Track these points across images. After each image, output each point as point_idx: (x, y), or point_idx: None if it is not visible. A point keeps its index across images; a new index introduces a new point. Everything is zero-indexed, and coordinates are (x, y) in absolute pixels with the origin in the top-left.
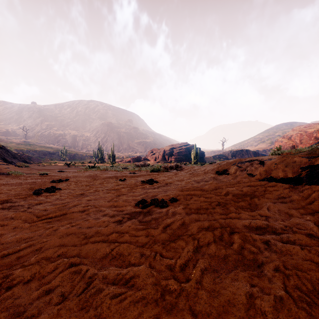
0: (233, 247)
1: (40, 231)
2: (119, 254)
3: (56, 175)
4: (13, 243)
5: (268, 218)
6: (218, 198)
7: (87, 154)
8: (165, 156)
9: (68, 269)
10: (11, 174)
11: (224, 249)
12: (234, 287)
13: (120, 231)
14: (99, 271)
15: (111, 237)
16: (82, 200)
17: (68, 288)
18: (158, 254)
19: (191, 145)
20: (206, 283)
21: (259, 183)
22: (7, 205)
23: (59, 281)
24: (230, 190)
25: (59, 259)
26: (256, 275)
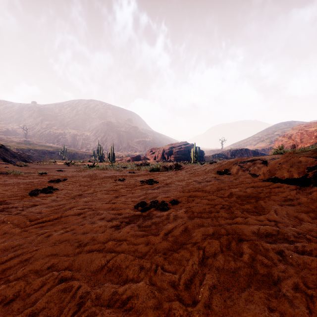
0: (243, 259)
1: (31, 237)
2: (115, 267)
3: (54, 174)
4: (1, 252)
5: (277, 223)
6: (221, 200)
7: (87, 153)
8: (165, 155)
9: (57, 285)
10: (9, 174)
11: (233, 262)
12: (250, 313)
13: (117, 238)
14: (92, 289)
15: (107, 245)
16: (79, 202)
17: (55, 311)
18: (160, 267)
19: (190, 144)
20: (216, 306)
21: (264, 183)
22: (1, 207)
23: (45, 302)
24: (233, 191)
25: (48, 273)
26: (274, 295)
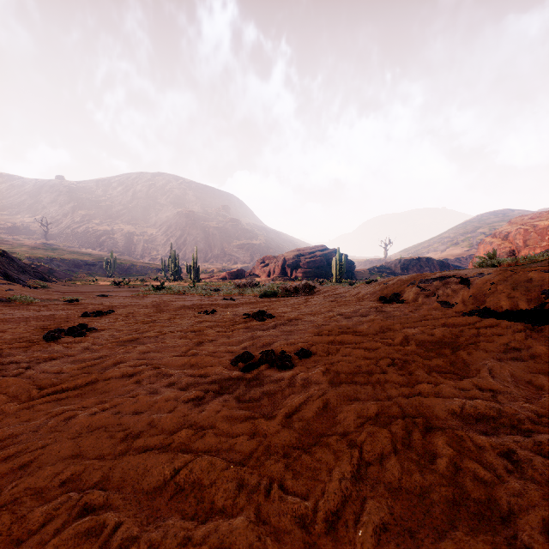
0: (437, 468)
1: (37, 421)
2: (191, 483)
3: (93, 302)
4: None
5: (496, 393)
6: (390, 349)
7: (151, 266)
8: (286, 268)
9: (74, 522)
10: (14, 301)
11: (419, 473)
12: None
13: (197, 423)
14: (142, 531)
15: (178, 438)
16: (131, 352)
17: None
18: (276, 485)
19: (330, 249)
20: None
21: (464, 319)
22: None
23: None
24: (410, 334)
25: (61, 494)
26: (505, 547)
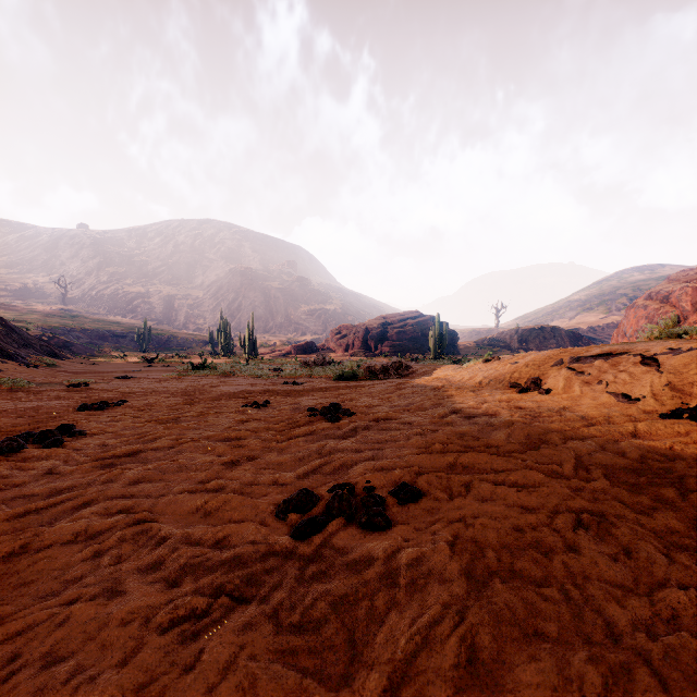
0: None
1: None
2: None
3: (106, 387)
4: None
5: None
6: (563, 488)
7: (196, 338)
8: (369, 341)
9: None
10: None
11: None
12: None
13: None
14: None
15: None
16: (114, 483)
17: None
18: None
19: (426, 316)
20: None
21: (669, 425)
22: None
23: None
24: (584, 452)
25: None
26: None
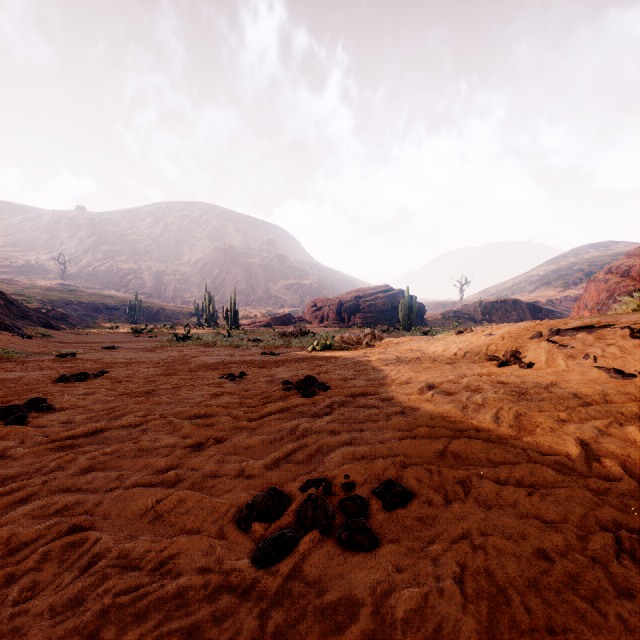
0: None
1: None
2: None
3: (92, 357)
4: None
5: None
6: (583, 490)
7: (183, 310)
8: (343, 313)
9: None
10: None
11: None
12: None
13: None
14: None
15: None
16: (63, 471)
17: None
18: None
19: (396, 290)
20: None
21: None
22: None
23: None
24: (589, 438)
25: None
26: None
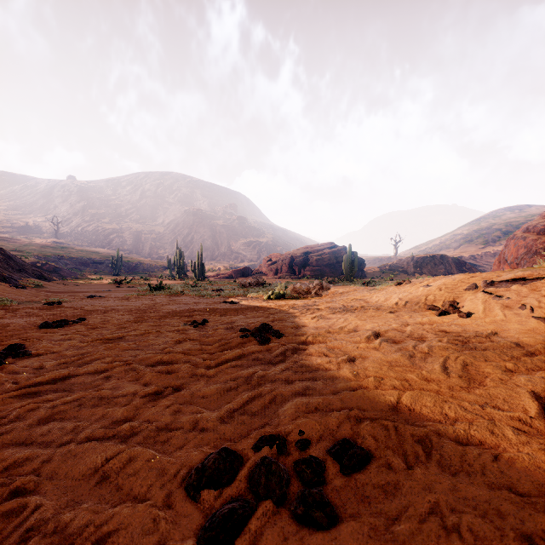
0: None
1: None
2: None
3: (75, 305)
4: None
5: None
6: None
7: (158, 264)
8: (294, 267)
9: None
10: None
11: None
12: None
13: None
14: None
15: None
16: (21, 422)
17: None
18: None
19: (340, 247)
20: None
21: None
22: None
23: None
24: (542, 391)
25: None
26: None
